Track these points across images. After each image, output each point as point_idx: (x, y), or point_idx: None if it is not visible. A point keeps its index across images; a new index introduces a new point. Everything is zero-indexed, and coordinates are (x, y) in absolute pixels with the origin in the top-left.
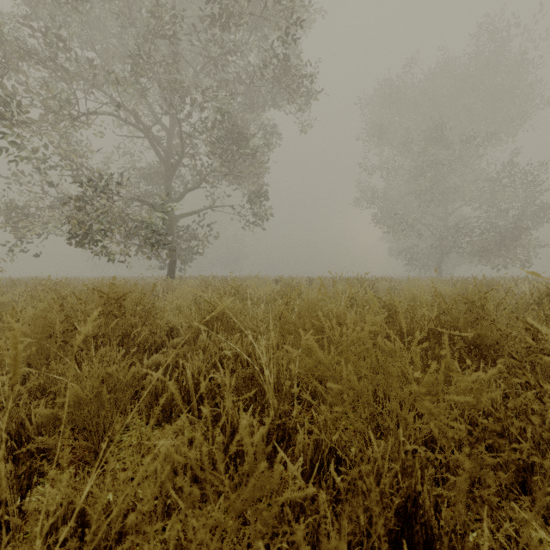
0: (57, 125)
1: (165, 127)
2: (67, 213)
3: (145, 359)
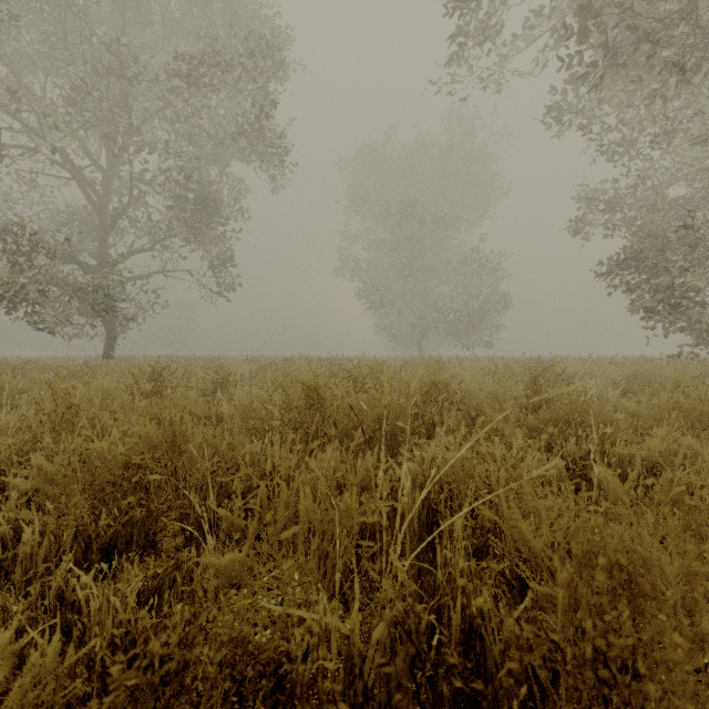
0: None
1: (100, 168)
2: None
3: None
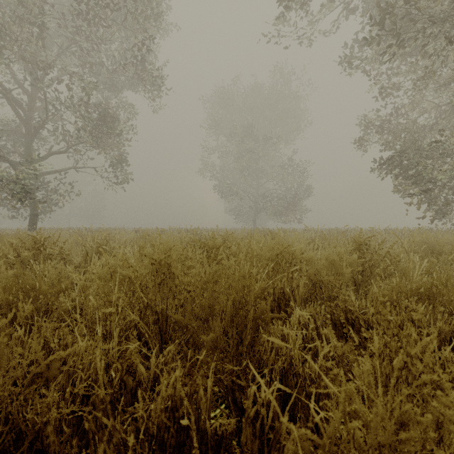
0: None
1: (26, 91)
2: None
3: None
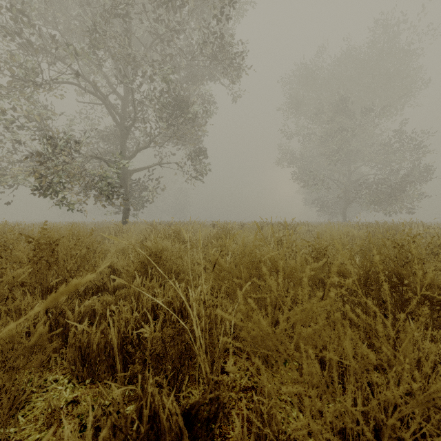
0: (23, 90)
1: (120, 96)
2: (32, 167)
3: (76, 306)
